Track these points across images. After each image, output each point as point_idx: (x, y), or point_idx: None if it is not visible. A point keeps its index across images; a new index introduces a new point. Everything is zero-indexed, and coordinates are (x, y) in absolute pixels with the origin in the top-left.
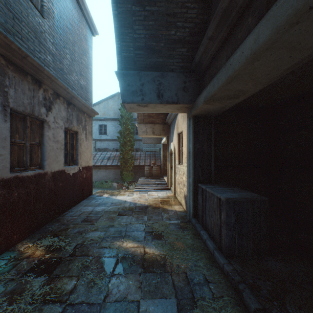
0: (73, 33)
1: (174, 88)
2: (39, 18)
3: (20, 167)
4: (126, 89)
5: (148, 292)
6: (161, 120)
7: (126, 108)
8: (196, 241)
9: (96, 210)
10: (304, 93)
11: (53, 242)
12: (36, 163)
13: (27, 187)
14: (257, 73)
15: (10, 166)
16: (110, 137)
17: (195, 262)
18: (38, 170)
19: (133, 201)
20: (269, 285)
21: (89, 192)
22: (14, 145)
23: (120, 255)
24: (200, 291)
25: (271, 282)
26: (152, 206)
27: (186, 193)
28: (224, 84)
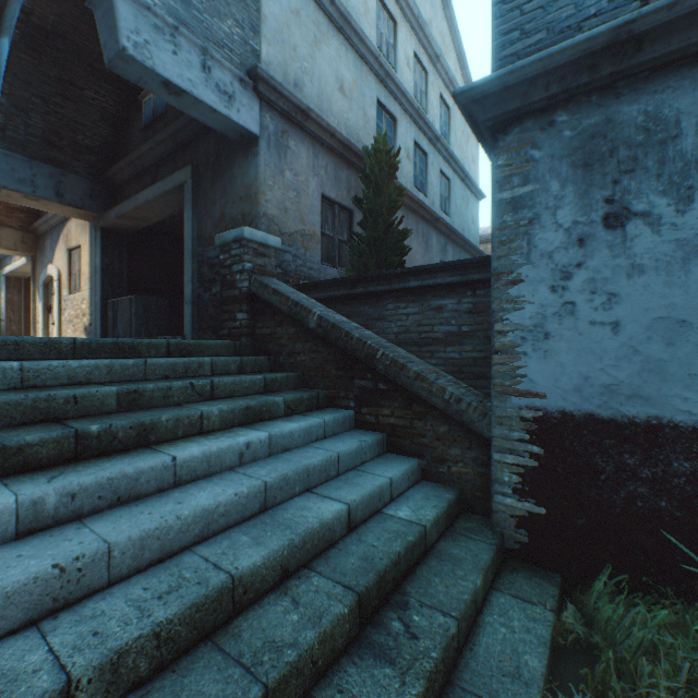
0: None
1: (80, 192)
2: None
3: None
4: (11, 174)
5: None
6: (20, 223)
7: (0, 194)
8: None
9: None
10: None
11: None
12: None
13: None
14: (155, 210)
15: None
16: None
17: None
18: None
19: None
20: None
21: None
22: None
23: None
24: None
25: None
26: None
27: (90, 322)
28: (134, 210)
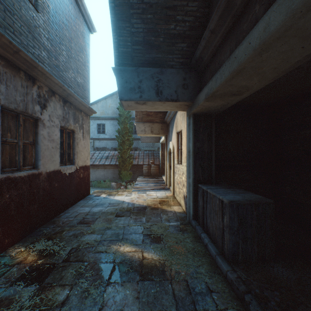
0: (69, 29)
1: (173, 85)
2: (33, 12)
3: (12, 168)
4: (124, 86)
5: (147, 304)
6: (160, 119)
7: (124, 106)
8: (197, 245)
9: (93, 210)
10: (309, 90)
11: (46, 246)
12: (30, 163)
13: (20, 188)
14: (265, 67)
15: (1, 166)
16: (109, 136)
17: (196, 269)
18: (32, 170)
19: (131, 202)
20: (277, 295)
21: (87, 192)
22: (6, 144)
23: (116, 261)
24: (203, 302)
25: (279, 293)
26: (150, 207)
27: (186, 194)
28: (228, 79)
